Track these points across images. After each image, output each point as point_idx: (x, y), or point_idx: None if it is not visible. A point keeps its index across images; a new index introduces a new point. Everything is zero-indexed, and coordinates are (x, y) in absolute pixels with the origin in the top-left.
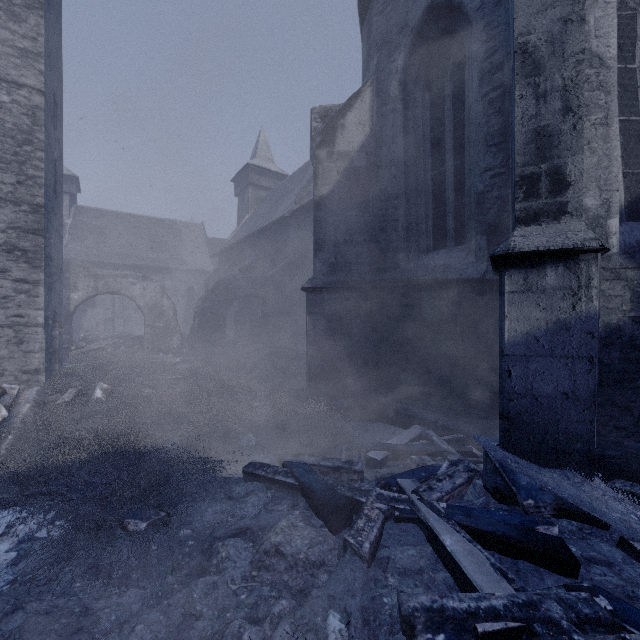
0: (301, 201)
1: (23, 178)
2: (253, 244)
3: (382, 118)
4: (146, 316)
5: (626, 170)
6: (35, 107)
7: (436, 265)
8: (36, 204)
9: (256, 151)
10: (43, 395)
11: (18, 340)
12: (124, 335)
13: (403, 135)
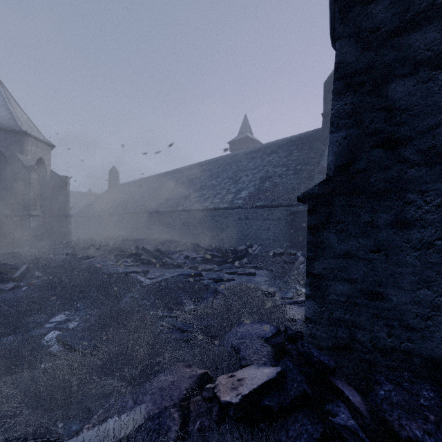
0: None
1: None
2: None
3: None
4: None
5: None
6: None
7: None
8: None
9: None
10: None
11: None
12: None
13: None
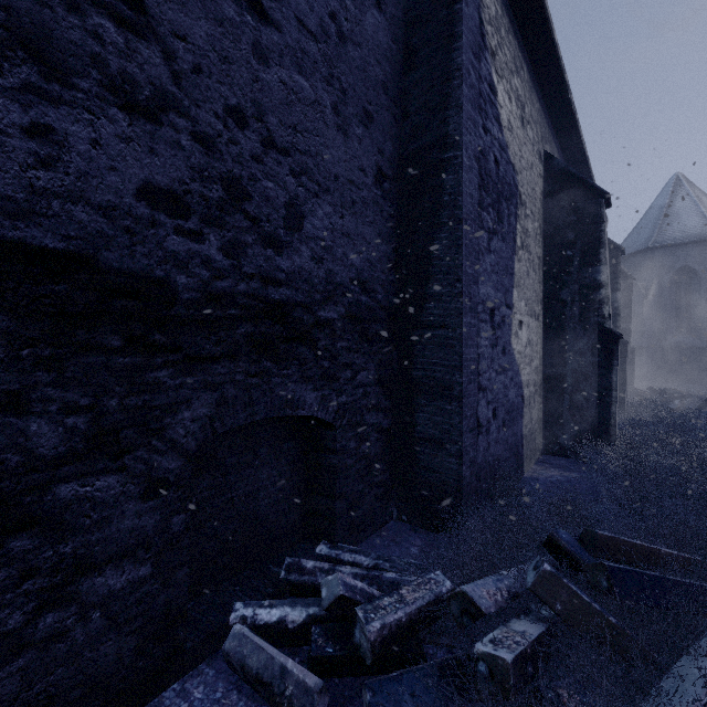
0: None
1: None
2: None
3: (661, 292)
4: None
5: None
6: None
7: (685, 342)
8: None
9: None
10: None
11: None
12: None
13: (668, 299)
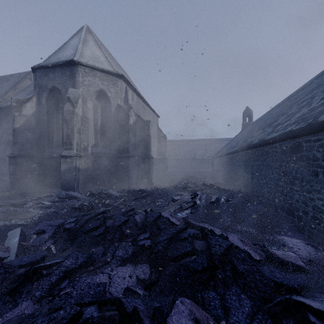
0: None
1: None
2: None
3: (40, 108)
4: None
5: (95, 137)
6: None
7: (56, 152)
8: None
9: None
10: None
11: None
12: None
13: (47, 115)
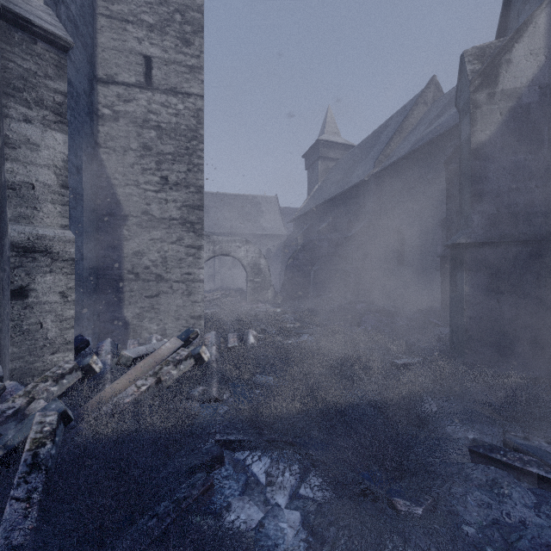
0: (380, 164)
1: (191, 166)
2: (328, 209)
3: None
4: (248, 273)
5: None
6: (198, 110)
7: None
8: (199, 186)
9: (324, 128)
10: (218, 339)
11: (188, 292)
12: (225, 288)
13: None
